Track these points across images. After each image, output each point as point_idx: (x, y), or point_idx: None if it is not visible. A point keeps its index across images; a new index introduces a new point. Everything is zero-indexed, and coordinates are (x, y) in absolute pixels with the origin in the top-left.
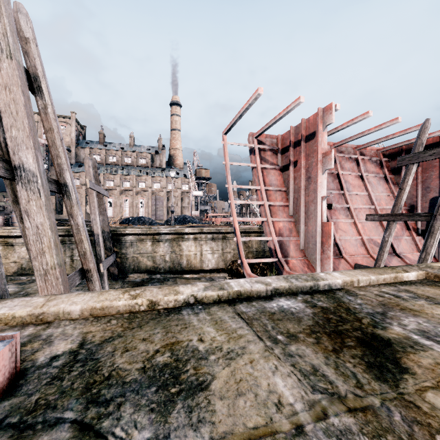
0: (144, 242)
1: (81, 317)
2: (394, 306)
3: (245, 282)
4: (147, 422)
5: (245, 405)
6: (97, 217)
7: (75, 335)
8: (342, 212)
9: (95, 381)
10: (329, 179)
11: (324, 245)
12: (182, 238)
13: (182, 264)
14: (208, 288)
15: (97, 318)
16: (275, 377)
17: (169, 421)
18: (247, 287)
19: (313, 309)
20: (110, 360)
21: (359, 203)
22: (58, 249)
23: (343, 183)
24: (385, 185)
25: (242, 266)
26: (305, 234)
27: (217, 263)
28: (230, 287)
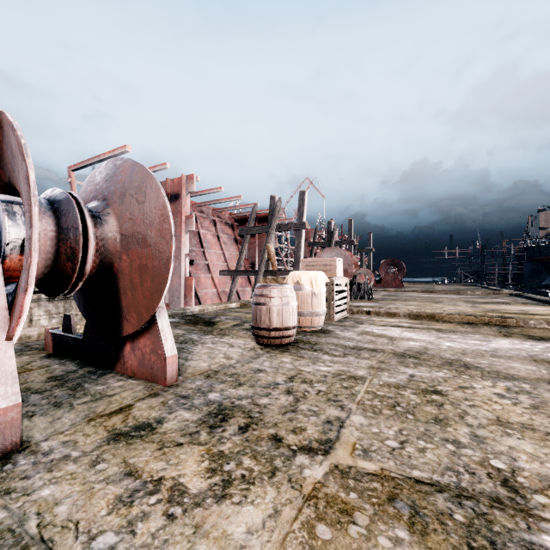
0: None
1: (39, 339)
2: (221, 315)
3: None
4: None
5: None
6: None
7: None
8: (202, 267)
9: None
10: (191, 236)
11: (187, 297)
12: None
13: None
14: None
15: None
16: (174, 331)
17: None
18: None
19: (184, 320)
20: None
21: (216, 260)
22: None
23: (203, 242)
24: (235, 245)
25: None
26: (170, 288)
27: None
28: None
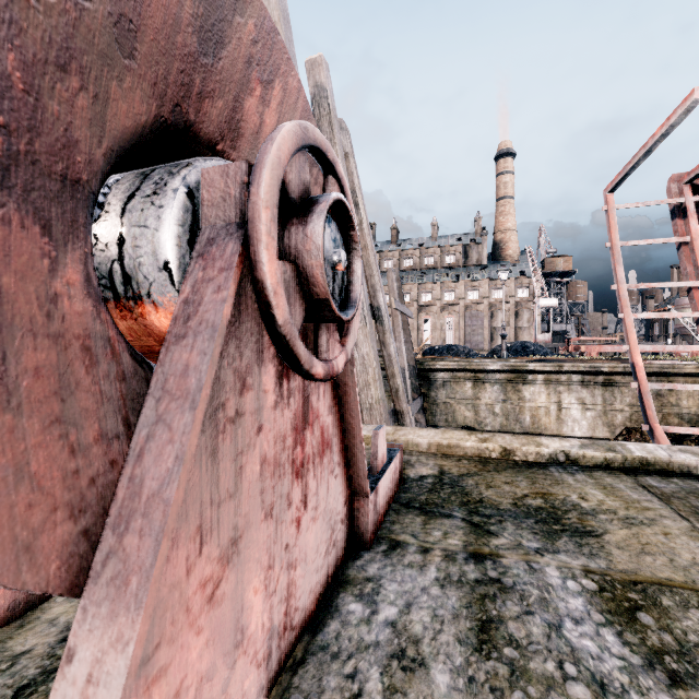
0: (461, 382)
1: (428, 451)
2: None
3: (657, 447)
4: (533, 538)
5: (654, 562)
6: (402, 346)
7: (431, 464)
8: None
9: (468, 500)
10: None
11: None
12: (523, 379)
13: (523, 421)
14: (587, 446)
15: (445, 455)
16: None
17: (556, 544)
18: (660, 455)
19: None
20: (476, 490)
21: None
22: (380, 382)
23: None
24: None
25: (651, 437)
26: None
27: (592, 428)
28: (627, 450)
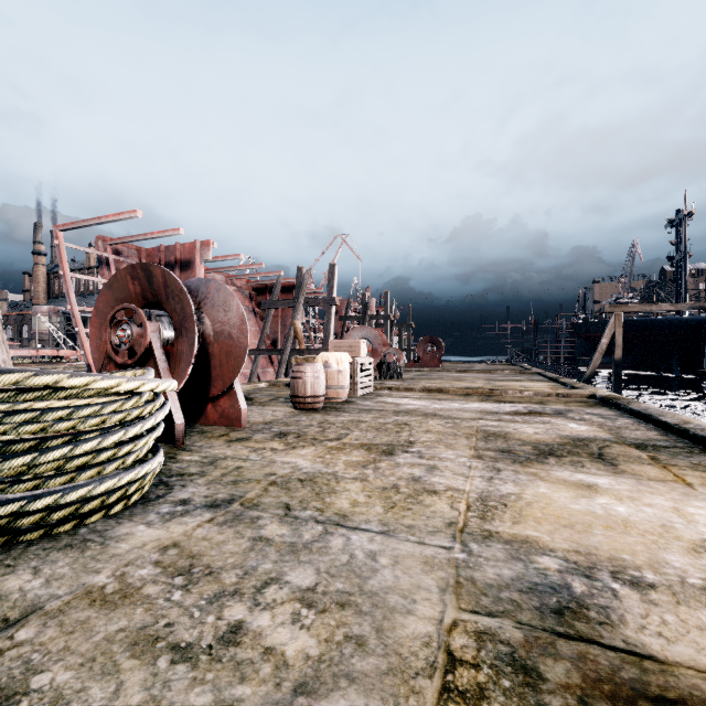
0: None
1: None
2: (253, 393)
3: None
4: None
5: None
6: None
7: None
8: None
9: None
10: None
11: None
12: None
13: None
14: None
15: None
16: None
17: None
18: None
19: None
20: None
21: None
22: None
23: None
24: (254, 319)
25: None
26: None
27: None
28: None
